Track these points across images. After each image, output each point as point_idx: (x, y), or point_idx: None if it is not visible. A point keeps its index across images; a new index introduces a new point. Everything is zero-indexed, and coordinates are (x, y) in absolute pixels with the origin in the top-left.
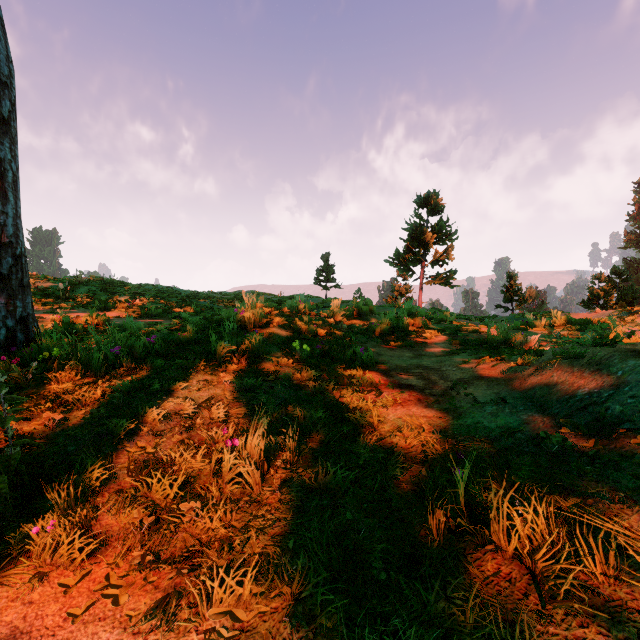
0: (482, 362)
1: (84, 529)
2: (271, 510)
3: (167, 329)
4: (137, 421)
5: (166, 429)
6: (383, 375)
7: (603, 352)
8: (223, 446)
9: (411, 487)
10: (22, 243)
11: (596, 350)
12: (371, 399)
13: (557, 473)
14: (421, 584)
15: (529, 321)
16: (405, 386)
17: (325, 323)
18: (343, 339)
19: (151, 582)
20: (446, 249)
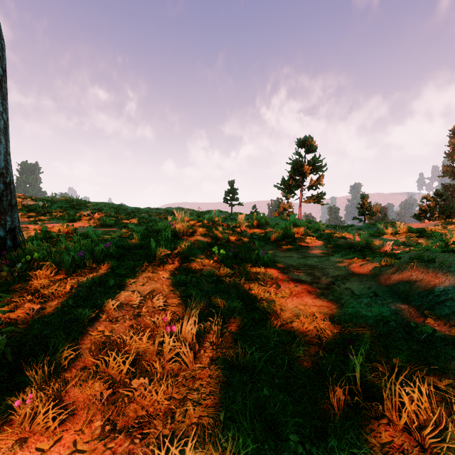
0: (353, 262)
1: (56, 401)
2: (203, 384)
3: (118, 237)
4: (97, 310)
5: (119, 316)
6: (280, 272)
7: (451, 258)
8: (163, 331)
9: (311, 365)
10: (11, 173)
11: (445, 256)
12: (273, 291)
13: (428, 356)
14: (330, 454)
15: (380, 230)
16: (297, 281)
17: (234, 232)
18: (249, 244)
19: (109, 448)
20: (318, 177)
